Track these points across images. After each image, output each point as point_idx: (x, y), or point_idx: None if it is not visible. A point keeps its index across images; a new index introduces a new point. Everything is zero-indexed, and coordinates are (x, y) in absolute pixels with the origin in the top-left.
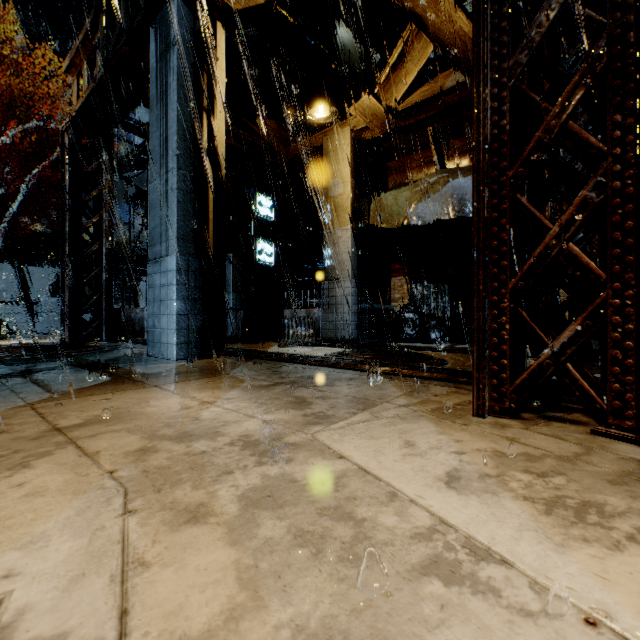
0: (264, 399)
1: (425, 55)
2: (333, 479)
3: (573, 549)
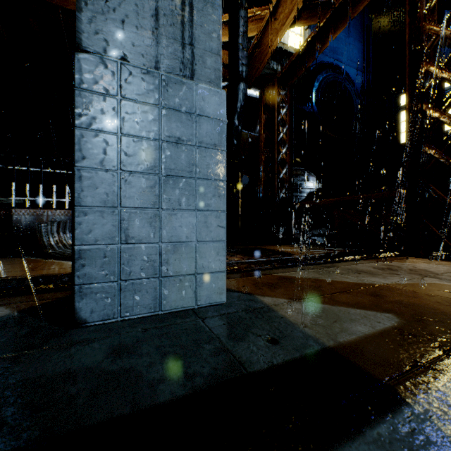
0: None
1: None
2: None
3: None
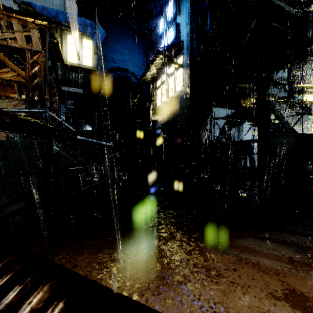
0: None
1: (15, 74)
2: None
3: None
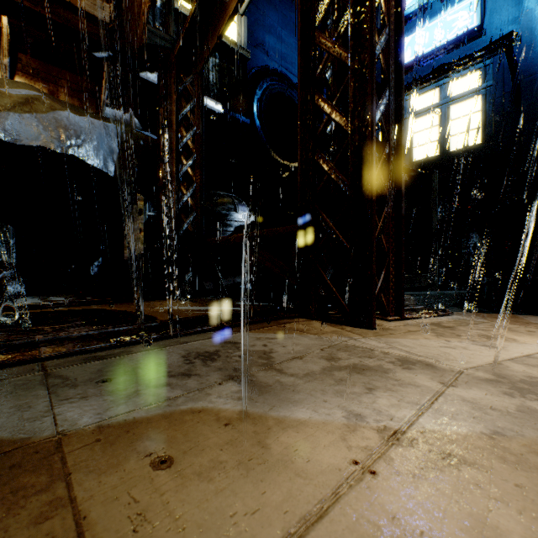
0: (349, 387)
1: None
2: (537, 367)
3: (525, 342)
